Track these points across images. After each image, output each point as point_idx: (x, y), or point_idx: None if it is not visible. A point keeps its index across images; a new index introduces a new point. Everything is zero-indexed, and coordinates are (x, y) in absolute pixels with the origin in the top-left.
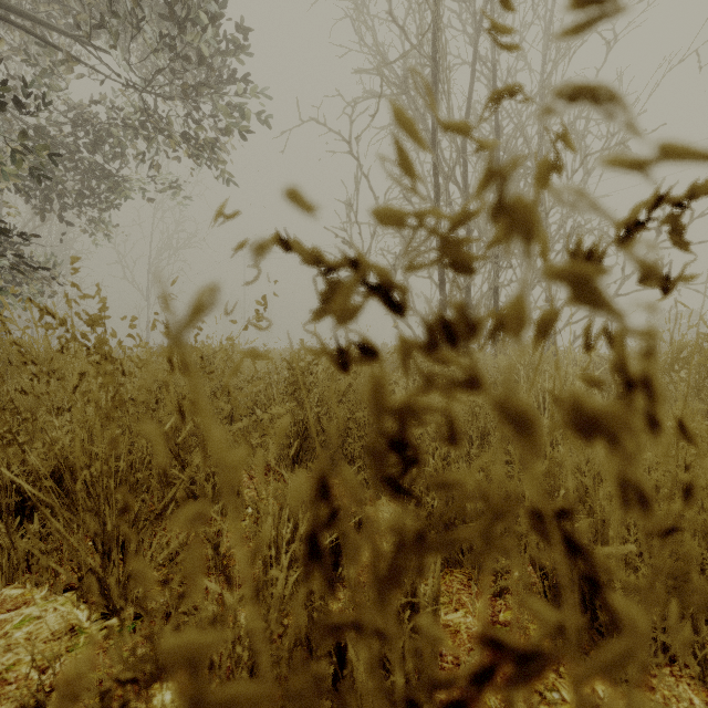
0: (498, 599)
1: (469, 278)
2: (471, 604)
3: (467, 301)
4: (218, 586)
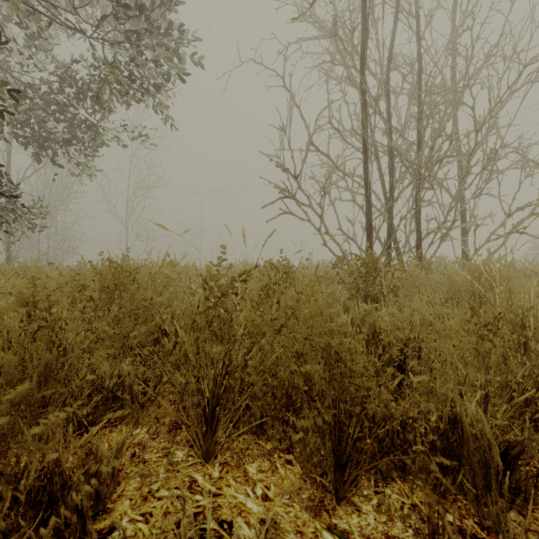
0: None
1: (392, 199)
2: None
3: (390, 220)
4: None
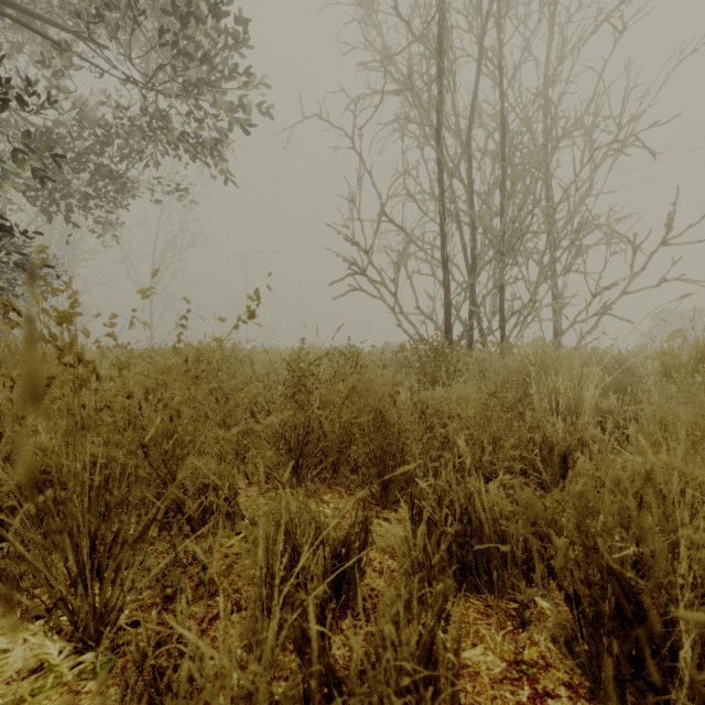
0: (521, 631)
1: (474, 275)
2: (491, 638)
3: (471, 299)
4: (196, 638)
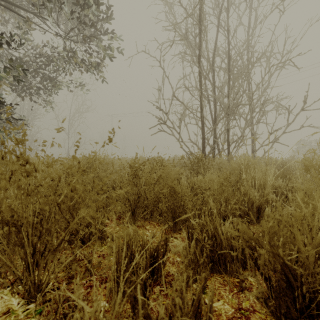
0: (240, 293)
1: (215, 124)
2: (226, 296)
3: (214, 135)
4: (81, 301)
